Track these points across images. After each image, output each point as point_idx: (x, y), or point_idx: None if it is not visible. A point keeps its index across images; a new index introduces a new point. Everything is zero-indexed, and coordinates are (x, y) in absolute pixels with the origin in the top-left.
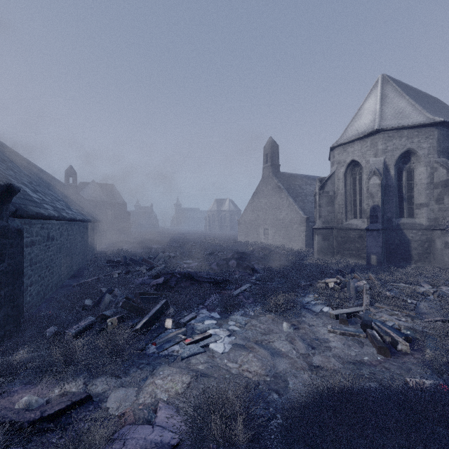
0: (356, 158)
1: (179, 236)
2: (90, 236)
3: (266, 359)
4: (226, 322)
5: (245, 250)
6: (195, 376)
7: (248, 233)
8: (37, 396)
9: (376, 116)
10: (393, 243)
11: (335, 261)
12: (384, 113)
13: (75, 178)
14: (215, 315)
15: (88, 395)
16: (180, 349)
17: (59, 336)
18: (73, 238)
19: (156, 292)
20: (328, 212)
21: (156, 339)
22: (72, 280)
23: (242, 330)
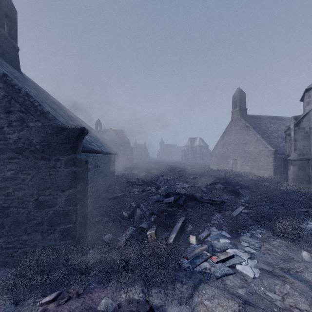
0: None
1: (164, 164)
2: (113, 163)
3: (308, 294)
4: (238, 242)
5: (221, 176)
6: (242, 304)
7: (218, 162)
8: (110, 298)
9: None
10: None
11: None
12: None
13: (101, 127)
14: (225, 234)
15: (150, 307)
16: (211, 267)
17: (115, 242)
18: (106, 165)
19: (172, 209)
20: (304, 145)
21: (185, 253)
22: (107, 194)
23: (260, 254)
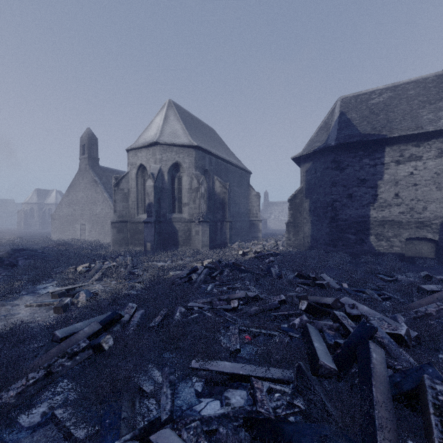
0: (143, 163)
1: None
2: None
3: None
4: None
5: (40, 247)
6: None
7: (63, 229)
8: None
9: (158, 131)
10: (166, 233)
11: (123, 250)
12: (164, 130)
13: None
14: None
15: None
16: None
17: None
18: None
19: None
20: (123, 207)
21: None
22: None
23: None
